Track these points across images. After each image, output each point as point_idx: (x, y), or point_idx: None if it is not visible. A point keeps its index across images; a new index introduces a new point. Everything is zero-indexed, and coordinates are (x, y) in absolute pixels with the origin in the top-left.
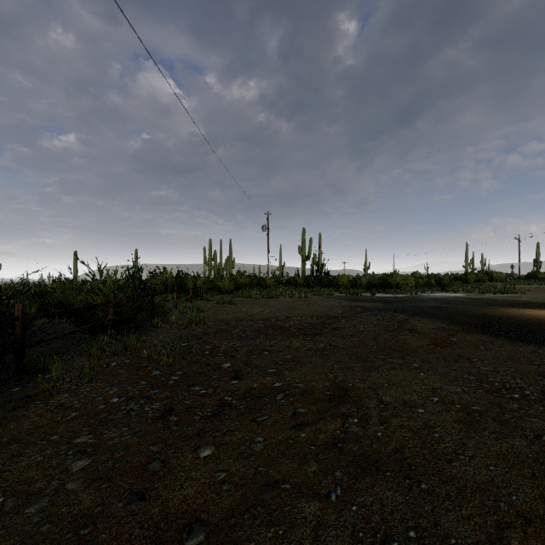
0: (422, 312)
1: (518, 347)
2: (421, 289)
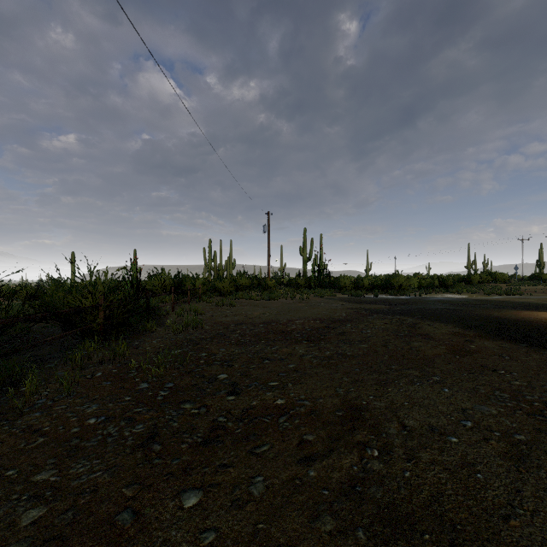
0: (432, 315)
1: (546, 356)
2: (424, 290)
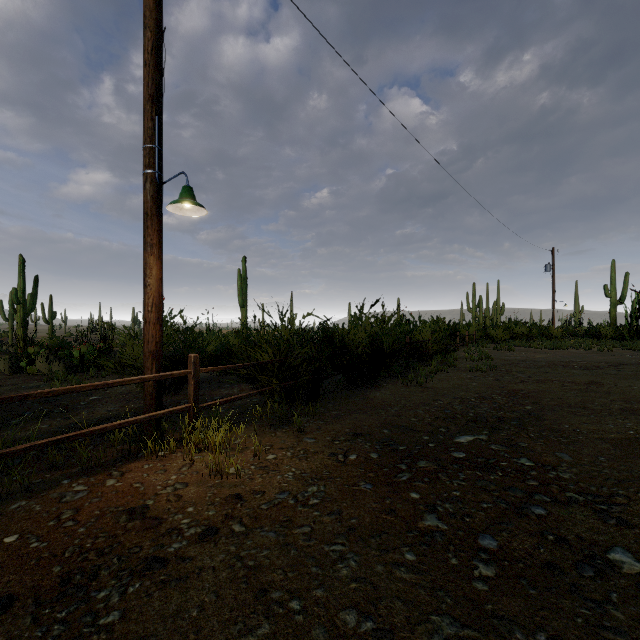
0: None
1: None
2: None
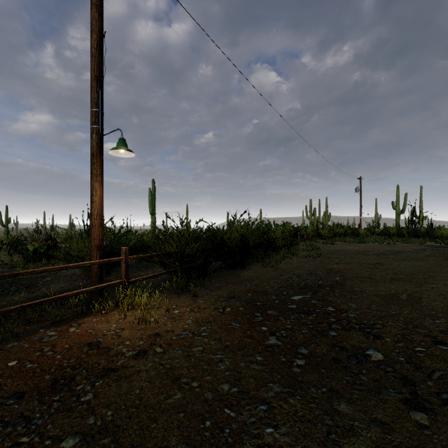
0: None
1: None
2: None
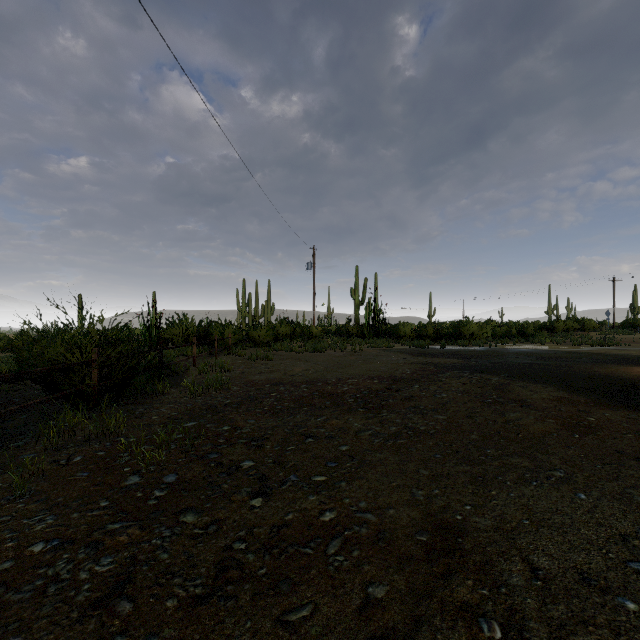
0: (522, 372)
1: None
2: (499, 340)
